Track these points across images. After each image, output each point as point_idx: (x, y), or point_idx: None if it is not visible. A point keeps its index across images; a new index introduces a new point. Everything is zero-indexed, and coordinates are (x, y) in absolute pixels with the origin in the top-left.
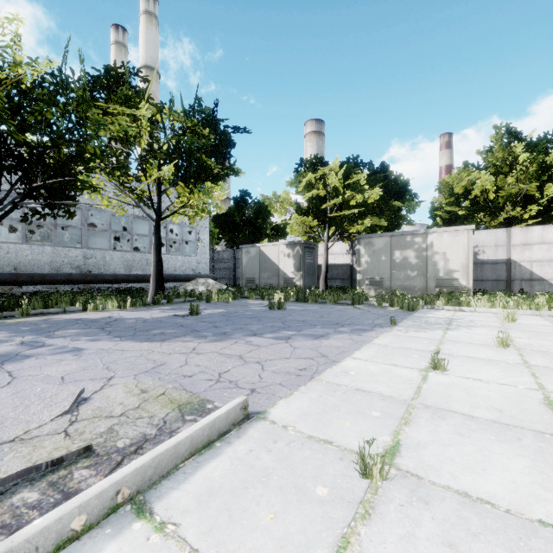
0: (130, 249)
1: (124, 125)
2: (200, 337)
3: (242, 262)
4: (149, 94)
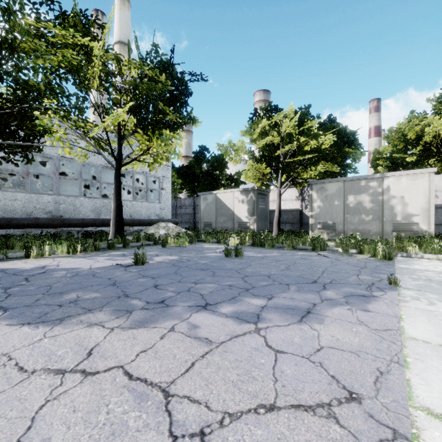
0: (99, 196)
1: (69, 57)
2: (122, 312)
3: (200, 207)
4: (109, 45)
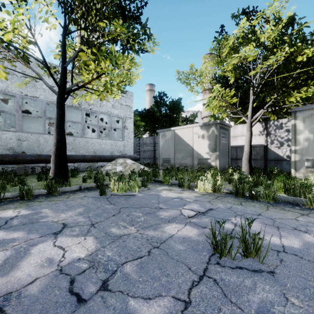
0: None
1: None
2: None
3: (159, 144)
4: None
